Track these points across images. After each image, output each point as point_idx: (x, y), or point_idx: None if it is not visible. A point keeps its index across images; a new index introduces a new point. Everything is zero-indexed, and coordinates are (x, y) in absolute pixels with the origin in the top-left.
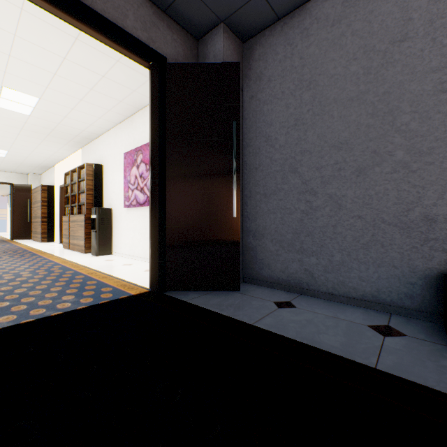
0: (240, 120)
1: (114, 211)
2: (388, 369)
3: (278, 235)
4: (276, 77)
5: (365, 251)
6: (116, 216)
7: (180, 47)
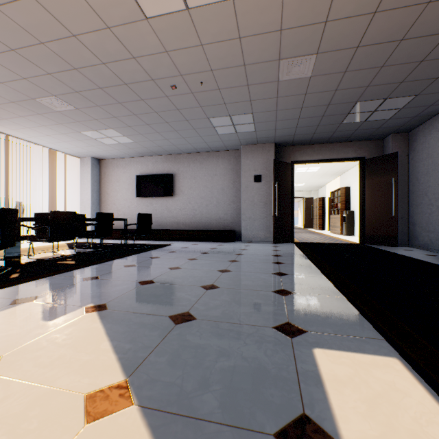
0: (405, 170)
1: (355, 212)
2: (403, 255)
3: (420, 224)
4: (420, 151)
5: None
6: (356, 215)
7: (372, 148)
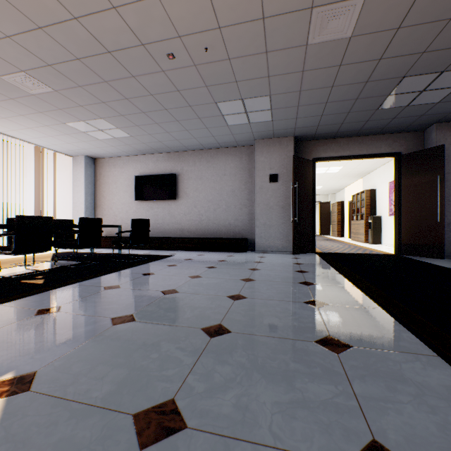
0: None
1: (382, 217)
2: None
3: None
4: None
5: None
6: (383, 220)
7: (410, 142)
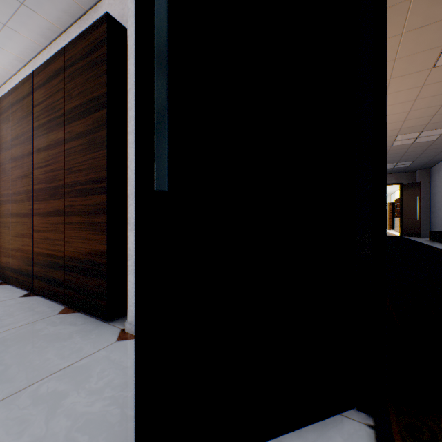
0: (428, 191)
1: None
2: (411, 239)
3: (433, 224)
4: (433, 181)
5: (440, 227)
6: None
7: (407, 177)
